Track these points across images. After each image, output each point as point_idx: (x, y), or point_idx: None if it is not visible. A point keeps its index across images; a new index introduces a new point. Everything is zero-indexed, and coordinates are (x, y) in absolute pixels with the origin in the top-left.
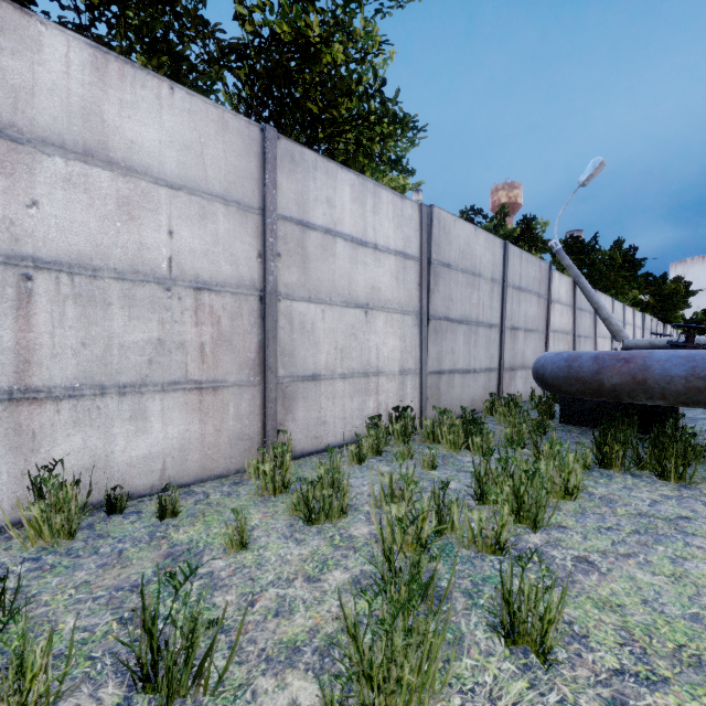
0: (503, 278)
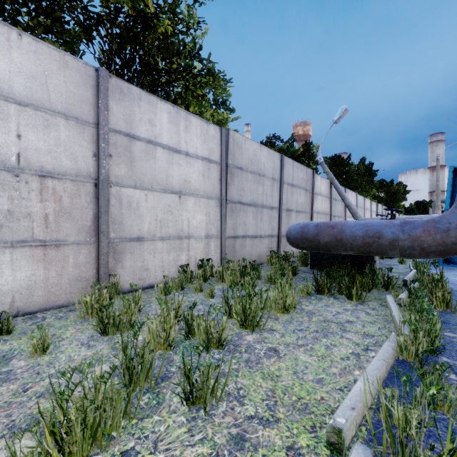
0: (280, 178)
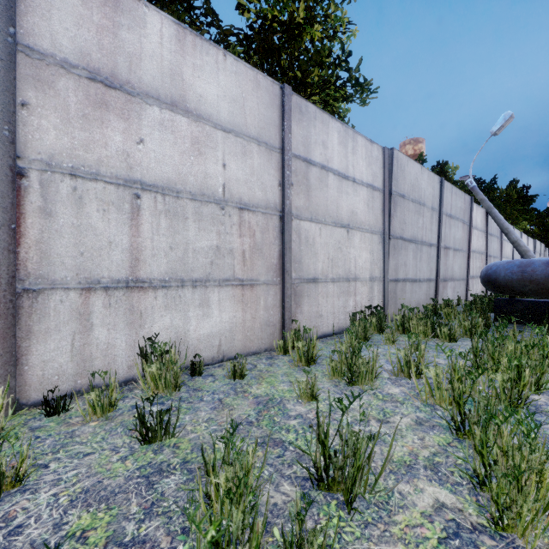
0: (440, 207)
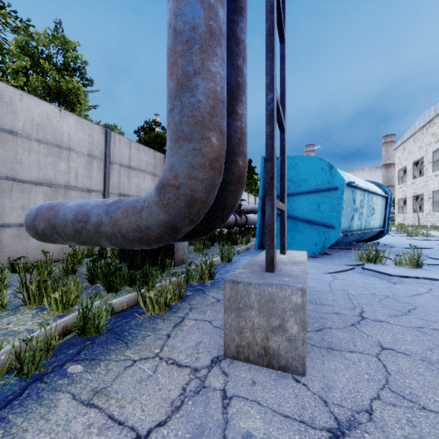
0: (105, 156)
